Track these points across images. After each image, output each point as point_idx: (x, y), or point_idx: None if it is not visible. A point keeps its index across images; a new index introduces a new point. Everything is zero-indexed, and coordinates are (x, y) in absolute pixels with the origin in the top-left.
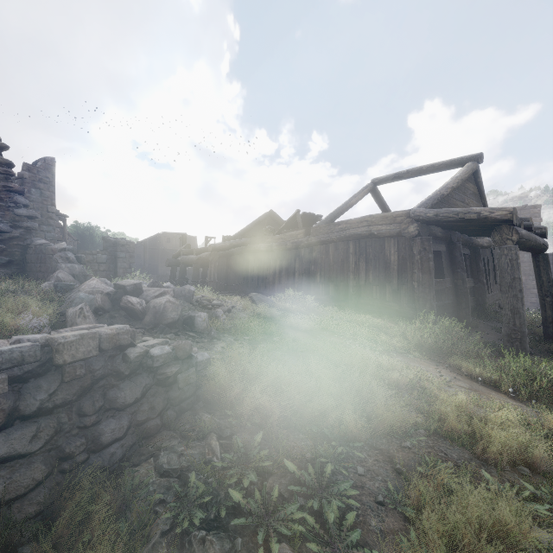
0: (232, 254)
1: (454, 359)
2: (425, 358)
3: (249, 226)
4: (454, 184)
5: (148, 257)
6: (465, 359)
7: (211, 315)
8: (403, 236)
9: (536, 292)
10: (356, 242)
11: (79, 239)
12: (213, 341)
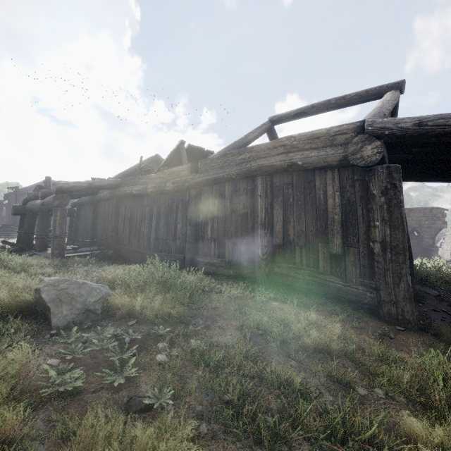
0: (99, 199)
1: None
2: None
3: (129, 170)
4: (389, 106)
5: None
6: None
7: None
8: (351, 165)
9: None
10: (267, 178)
11: None
12: None
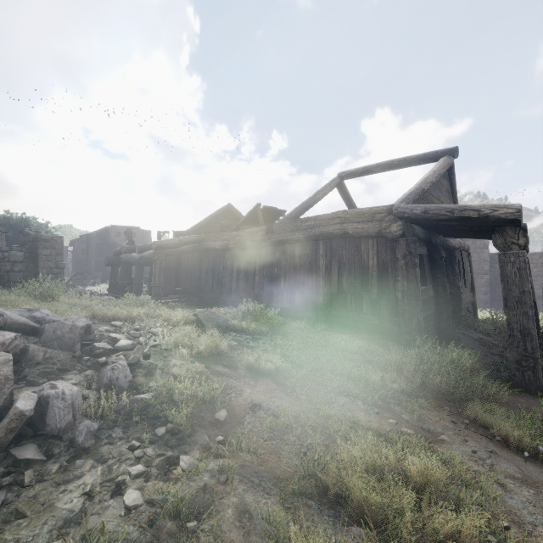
0: (183, 252)
1: (473, 409)
2: (434, 407)
3: (204, 221)
4: (433, 178)
5: (94, 252)
6: (485, 407)
7: (101, 378)
8: (384, 236)
9: (484, 290)
10: (327, 242)
11: (10, 231)
12: (74, 467)
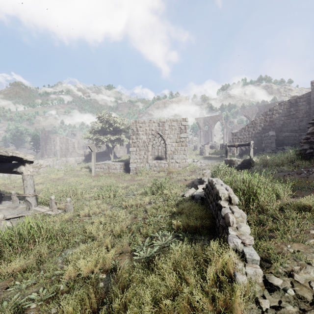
0: None
1: None
2: None
3: None
4: None
5: None
6: None
7: None
8: None
9: None
10: None
11: None
12: None
